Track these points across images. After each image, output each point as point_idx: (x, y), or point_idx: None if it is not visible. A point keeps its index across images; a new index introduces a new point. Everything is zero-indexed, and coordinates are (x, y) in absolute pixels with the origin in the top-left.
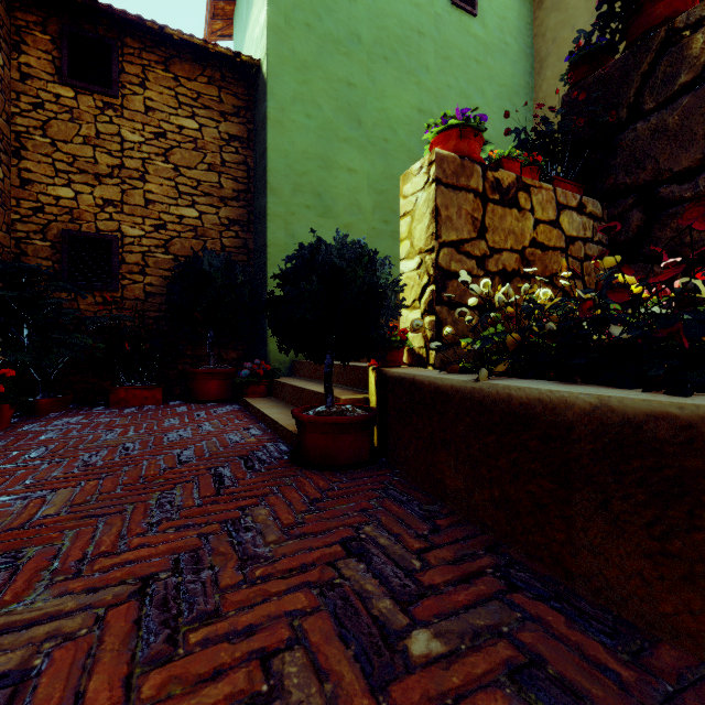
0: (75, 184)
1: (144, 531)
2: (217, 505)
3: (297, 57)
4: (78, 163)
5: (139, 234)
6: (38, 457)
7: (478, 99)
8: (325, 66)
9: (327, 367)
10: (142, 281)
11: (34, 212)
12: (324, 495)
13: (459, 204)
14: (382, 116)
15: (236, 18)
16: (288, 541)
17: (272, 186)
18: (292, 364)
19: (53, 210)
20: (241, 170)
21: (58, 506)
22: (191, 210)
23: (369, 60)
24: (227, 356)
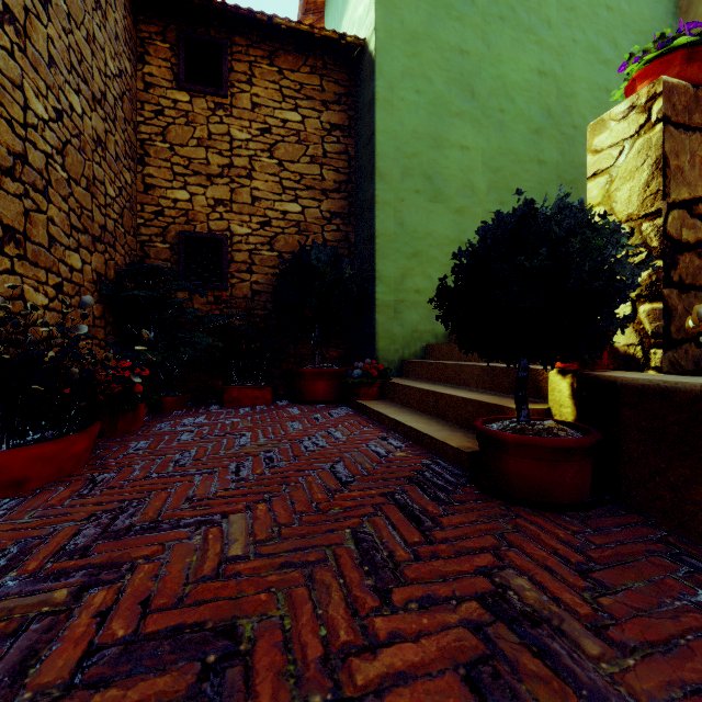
0: (190, 186)
1: (377, 604)
2: (442, 561)
3: (407, 29)
4: (193, 165)
5: (246, 232)
6: (186, 465)
7: (609, 52)
8: (435, 35)
9: (522, 370)
10: (249, 279)
11: (156, 215)
12: (585, 556)
13: (692, 150)
14: (498, 83)
15: (328, 9)
16: (625, 659)
17: (381, 172)
18: (401, 363)
19: (171, 213)
20: (342, 160)
21: (242, 542)
22: (294, 205)
23: (483, 22)
24: (328, 355)
